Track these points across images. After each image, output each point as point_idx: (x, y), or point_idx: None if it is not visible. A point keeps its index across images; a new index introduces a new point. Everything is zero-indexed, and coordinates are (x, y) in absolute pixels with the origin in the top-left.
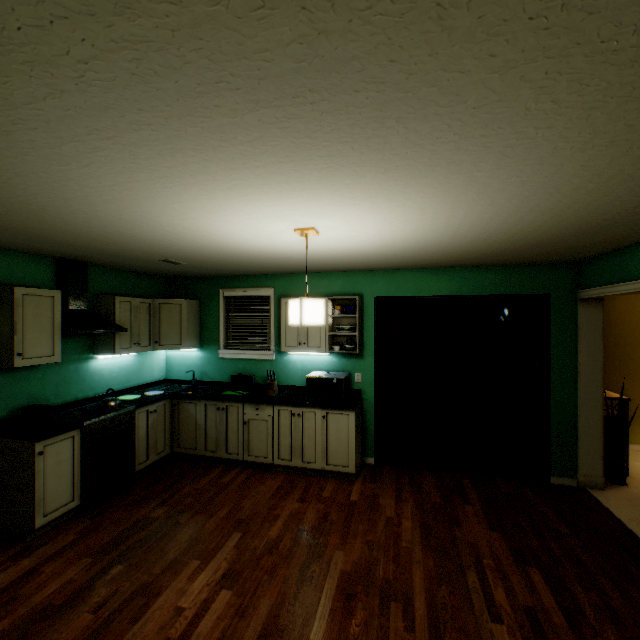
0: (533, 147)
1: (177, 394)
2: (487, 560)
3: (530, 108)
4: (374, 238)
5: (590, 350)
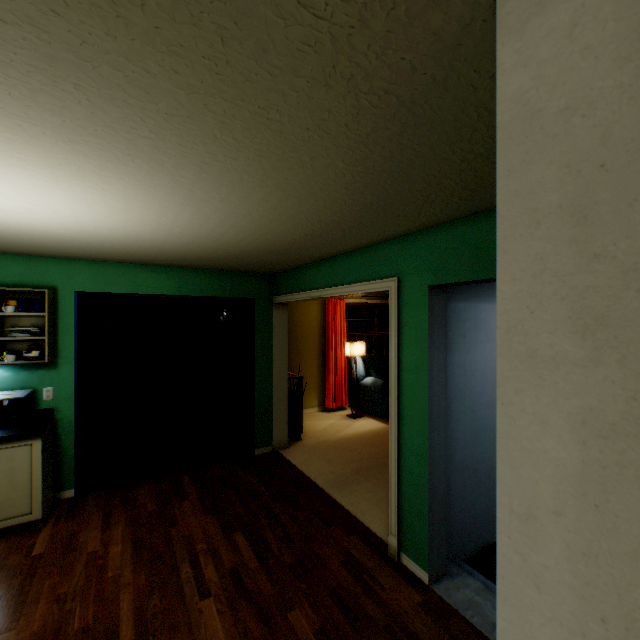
0: (226, 171)
1: None
2: (201, 545)
3: (218, 136)
4: (68, 219)
5: (281, 343)
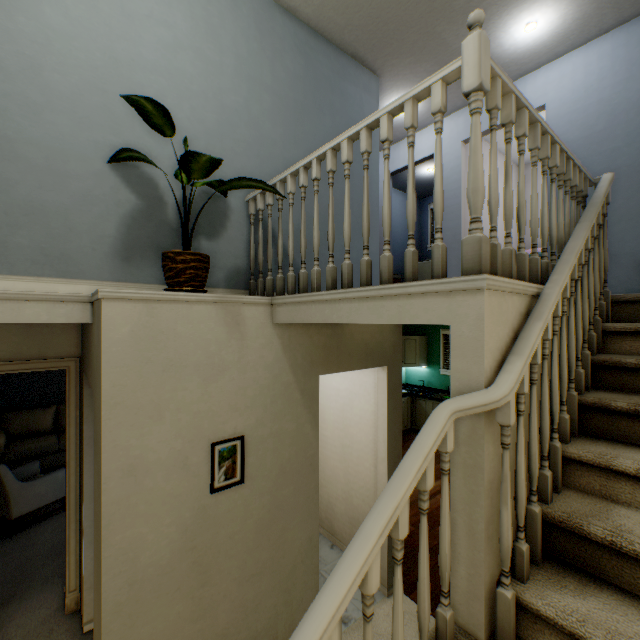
0: None
1: (414, 394)
2: None
3: None
4: None
5: None
